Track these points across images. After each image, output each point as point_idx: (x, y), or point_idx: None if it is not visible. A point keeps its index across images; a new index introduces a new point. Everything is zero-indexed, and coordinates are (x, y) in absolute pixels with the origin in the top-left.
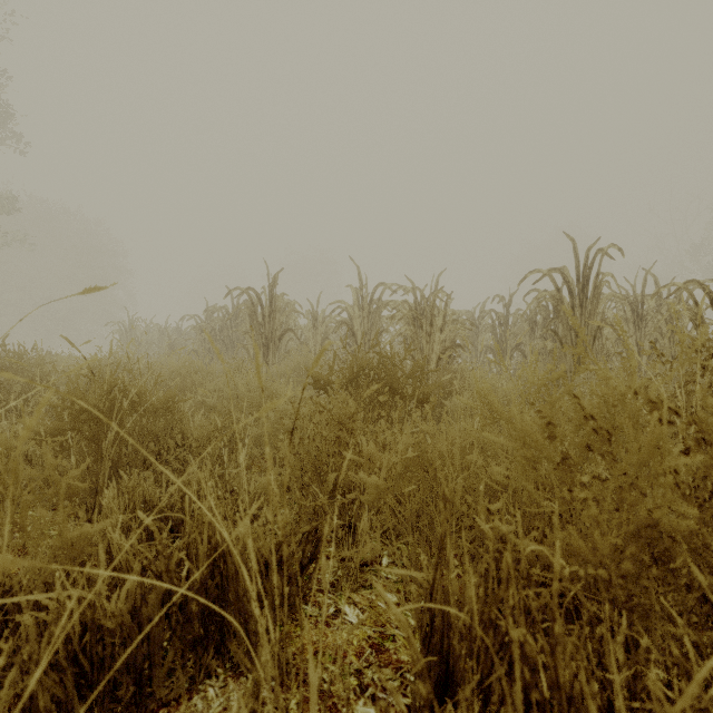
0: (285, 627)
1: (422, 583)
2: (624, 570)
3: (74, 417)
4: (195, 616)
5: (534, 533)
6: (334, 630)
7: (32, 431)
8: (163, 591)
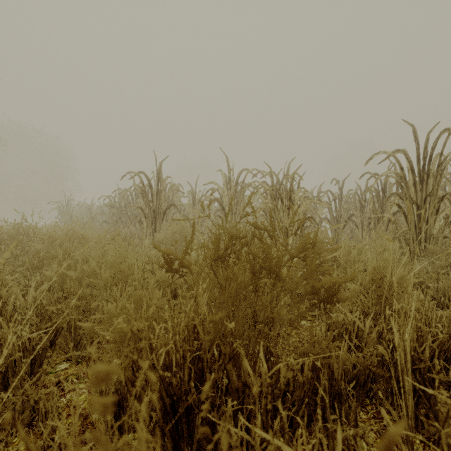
0: None
1: None
2: None
3: None
4: None
5: None
6: None
7: None
8: None
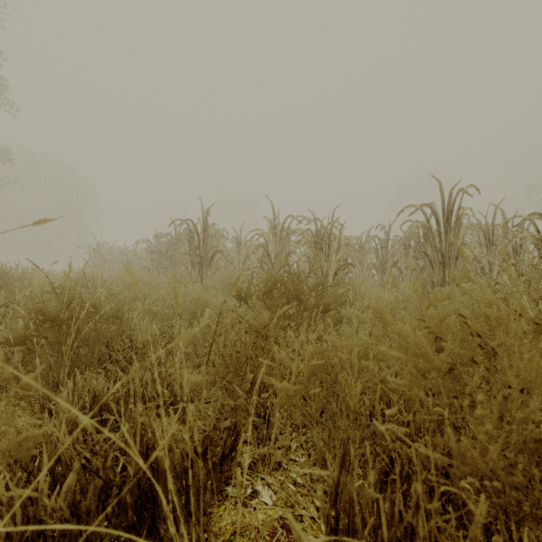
0: (201, 541)
1: (327, 481)
2: (513, 478)
3: (38, 325)
4: (129, 506)
5: (426, 437)
6: (251, 510)
7: (4, 337)
8: (100, 485)
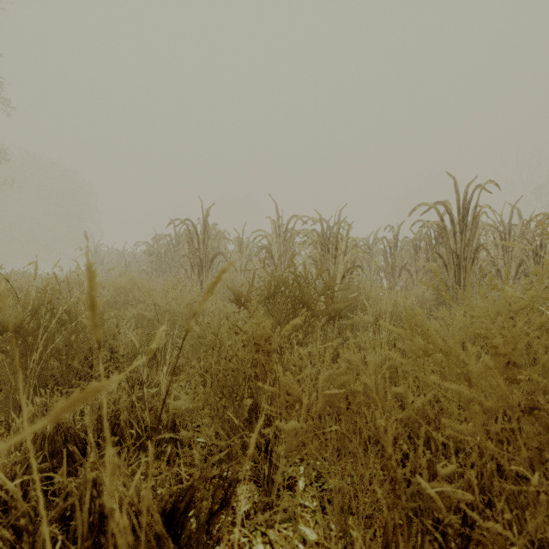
0: None
1: None
2: None
3: None
4: None
5: (507, 515)
6: None
7: None
8: None
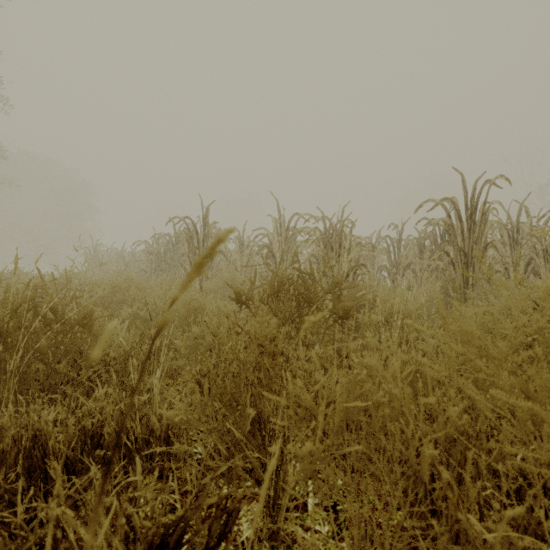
0: None
1: None
2: None
3: None
4: None
5: None
6: None
7: None
8: None
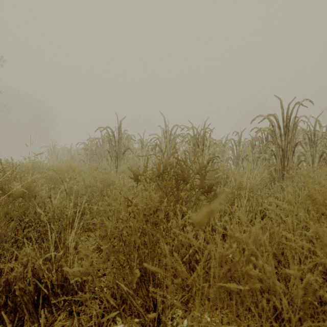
0: None
1: None
2: None
3: None
4: None
5: None
6: None
7: None
8: None
